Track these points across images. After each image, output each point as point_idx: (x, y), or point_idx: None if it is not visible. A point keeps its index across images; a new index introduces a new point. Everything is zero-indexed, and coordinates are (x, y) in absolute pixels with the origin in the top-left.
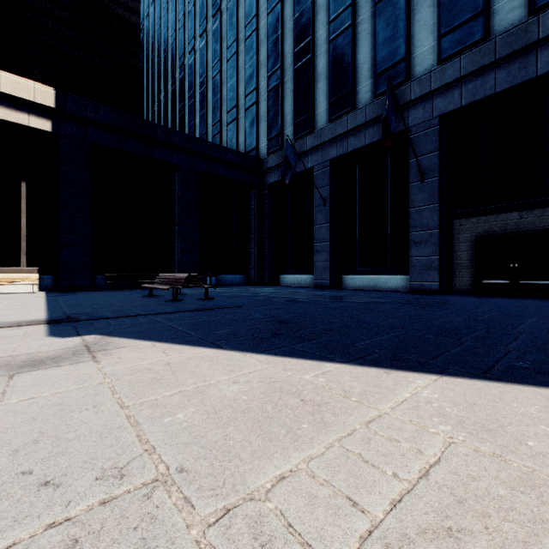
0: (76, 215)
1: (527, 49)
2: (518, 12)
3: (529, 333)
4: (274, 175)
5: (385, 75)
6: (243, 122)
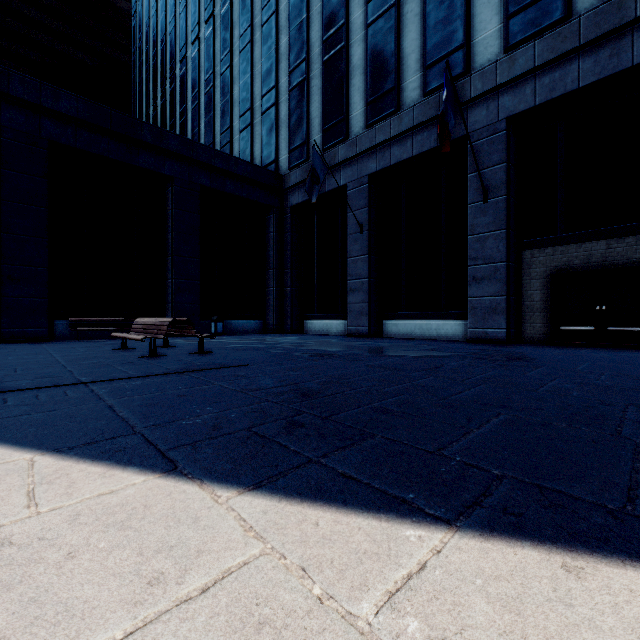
0: (26, 238)
1: (621, 31)
2: None
3: None
4: (297, 195)
5: (438, 66)
6: (259, 129)
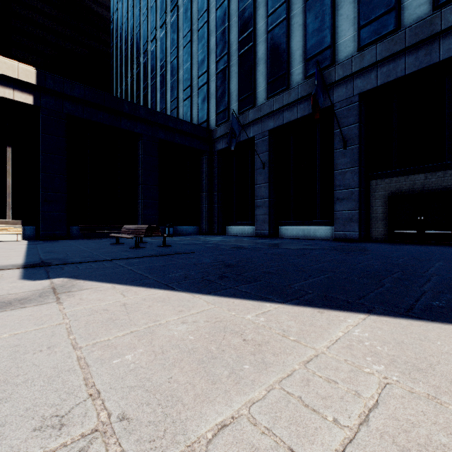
0: (54, 176)
1: (432, 38)
2: (424, 8)
3: (439, 275)
4: (221, 143)
5: (314, 59)
6: (196, 99)
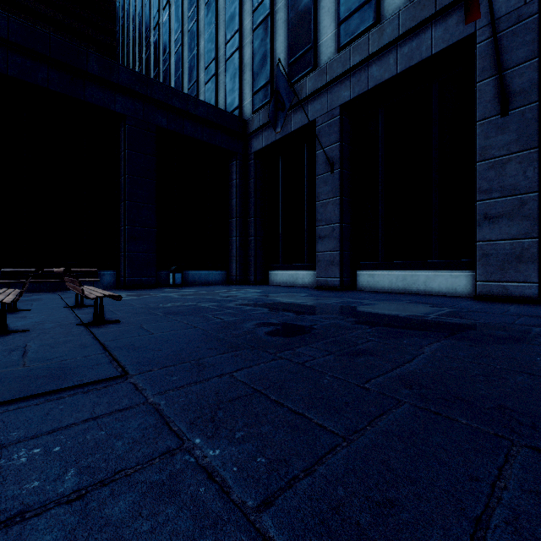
0: None
1: None
2: None
3: None
4: (261, 139)
5: None
6: (223, 77)
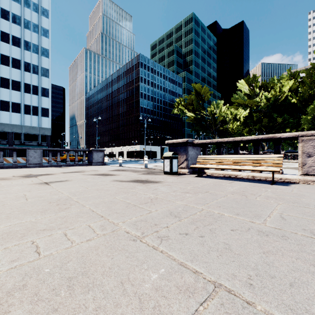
0: None
1: None
2: None
3: None
4: None
5: None
6: None
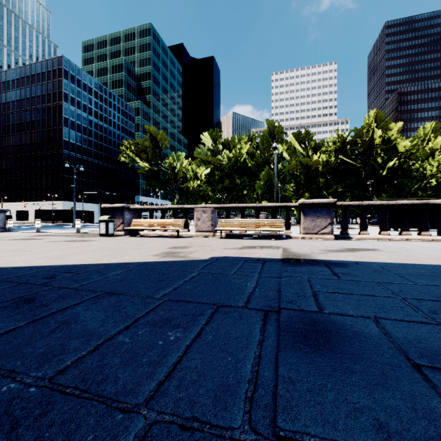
0: None
1: None
2: None
3: None
4: None
5: None
6: None
